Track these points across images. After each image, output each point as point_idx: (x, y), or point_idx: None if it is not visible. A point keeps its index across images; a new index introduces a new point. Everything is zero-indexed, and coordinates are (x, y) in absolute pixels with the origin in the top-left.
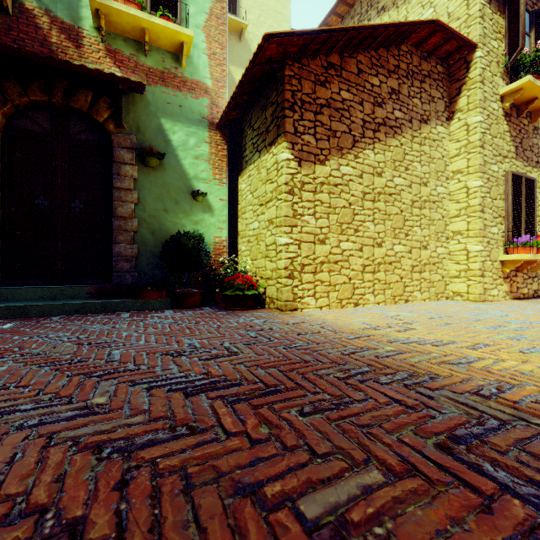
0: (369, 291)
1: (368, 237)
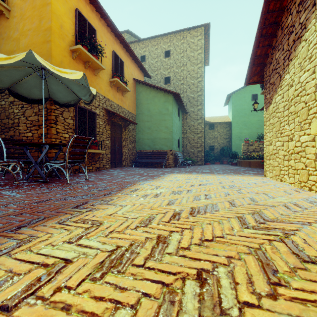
0: (286, 173)
1: (286, 136)
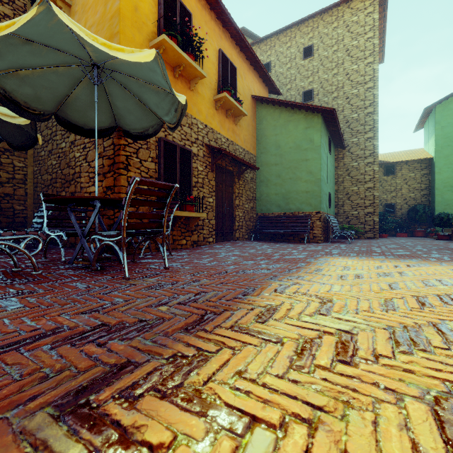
0: None
1: None
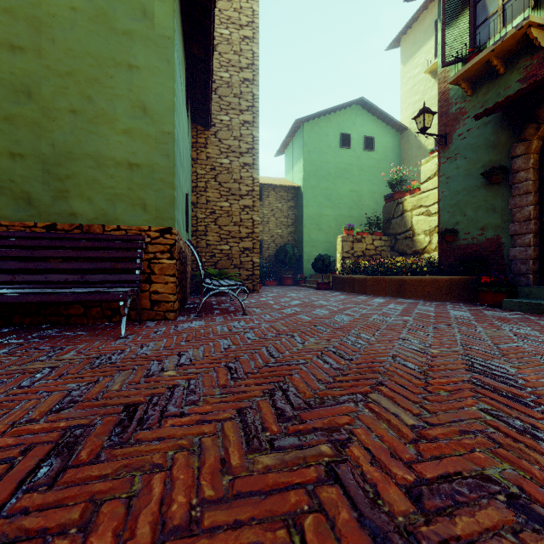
0: None
1: None
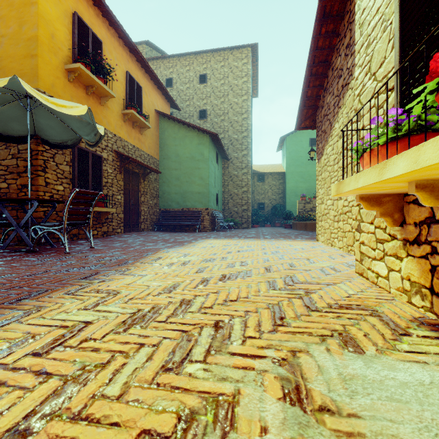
0: (336, 236)
1: None
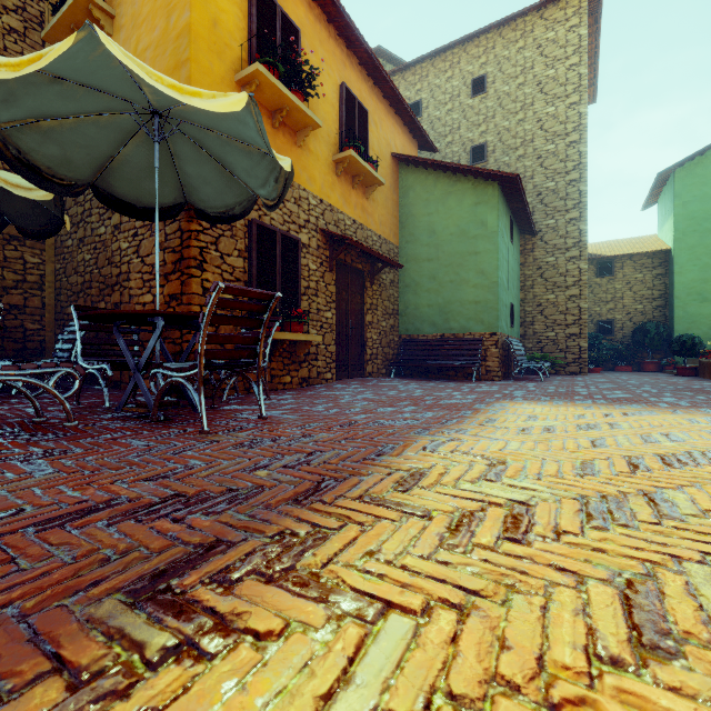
0: None
1: None
